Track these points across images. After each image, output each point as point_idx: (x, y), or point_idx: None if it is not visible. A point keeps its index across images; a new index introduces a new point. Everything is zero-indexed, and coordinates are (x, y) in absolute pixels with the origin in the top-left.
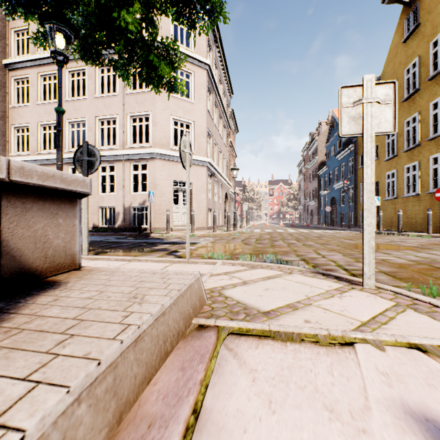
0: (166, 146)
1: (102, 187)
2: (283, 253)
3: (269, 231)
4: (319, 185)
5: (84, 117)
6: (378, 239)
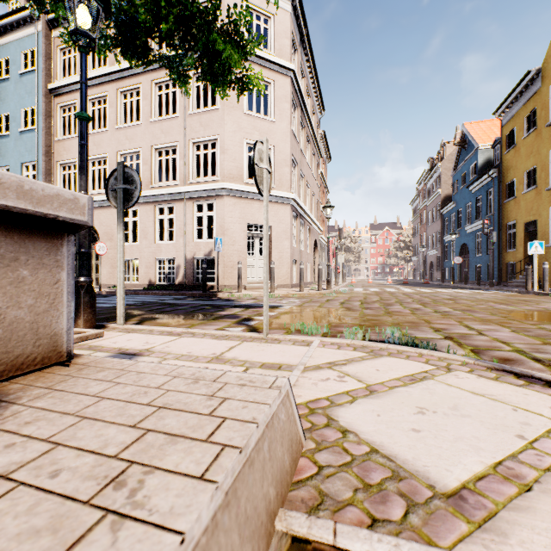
0: (237, 179)
1: (162, 235)
2: (410, 325)
3: (375, 290)
4: (442, 229)
5: (138, 147)
6: (550, 304)
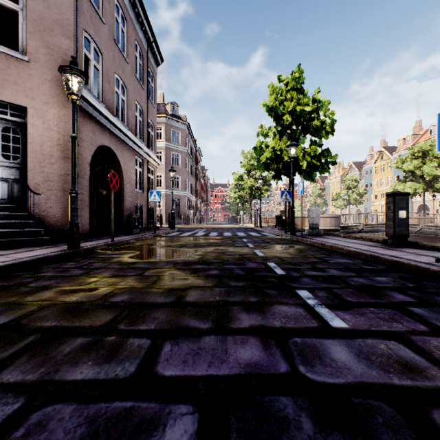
0: None
1: None
2: None
3: None
4: None
5: None
6: None
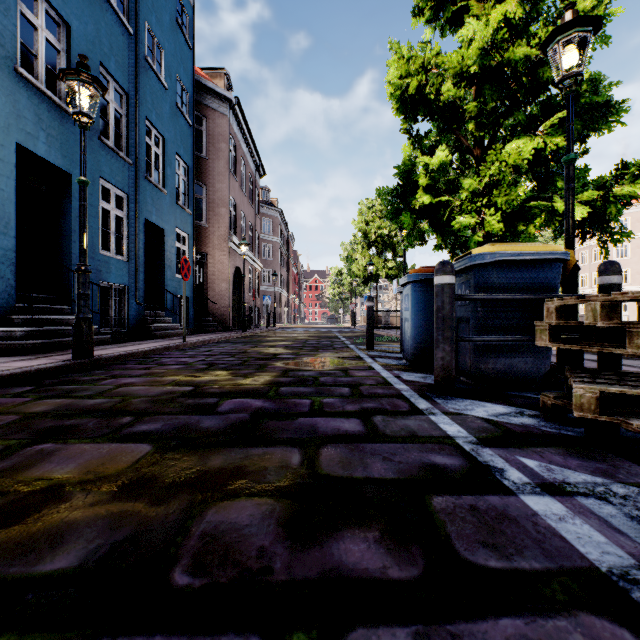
0: None
1: None
2: None
3: None
4: None
5: None
6: None
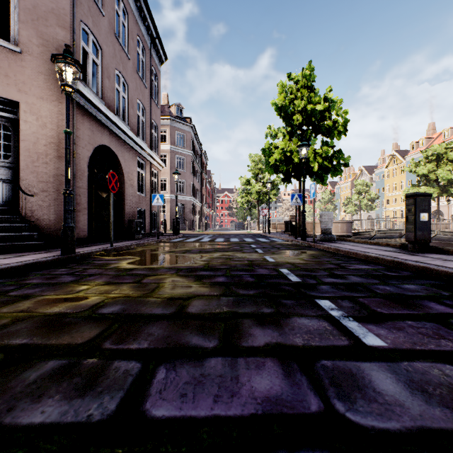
0: None
1: None
2: None
3: None
4: None
5: None
6: None
